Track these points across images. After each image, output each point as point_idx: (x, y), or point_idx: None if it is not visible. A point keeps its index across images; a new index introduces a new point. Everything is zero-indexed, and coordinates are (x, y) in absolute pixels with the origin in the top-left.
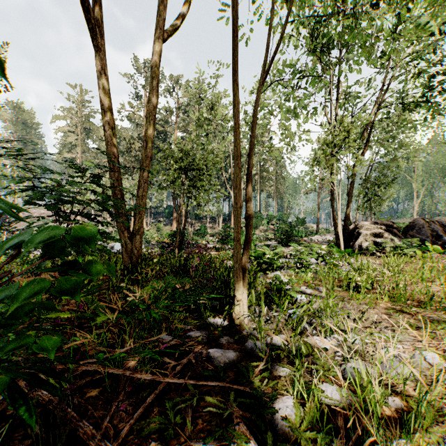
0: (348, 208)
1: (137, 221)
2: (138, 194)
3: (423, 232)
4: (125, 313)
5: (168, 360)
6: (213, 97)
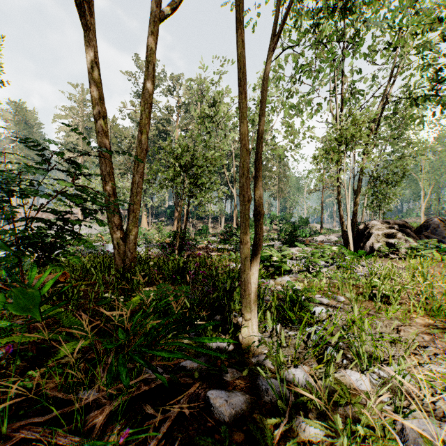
0: (355, 207)
1: (131, 220)
2: (132, 190)
3: (438, 232)
4: (107, 331)
5: (152, 411)
6: (215, 94)
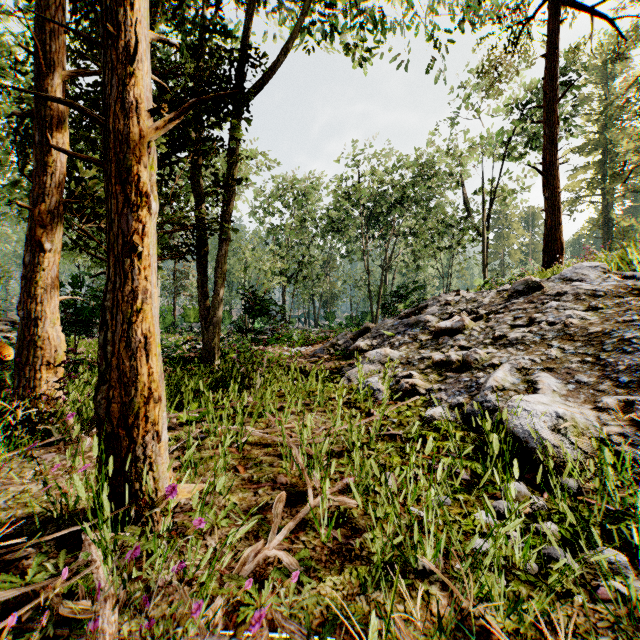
0: None
1: None
2: None
3: None
4: None
5: None
6: None
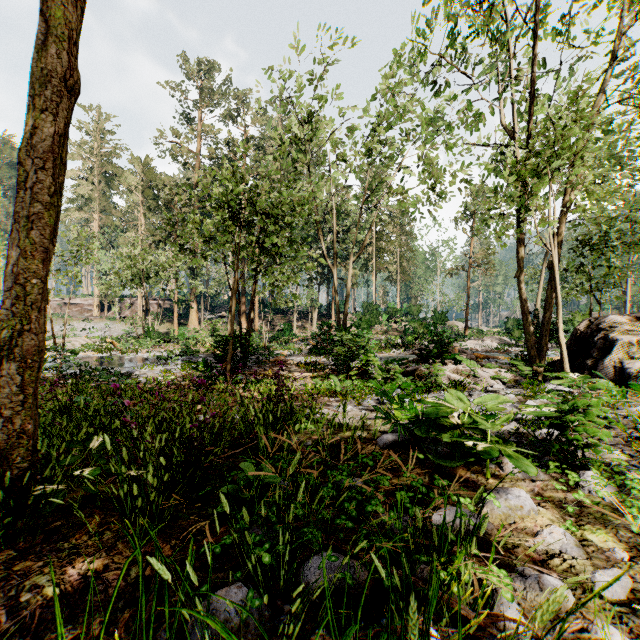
0: (551, 291)
1: (9, 308)
2: (15, 210)
3: None
4: None
5: None
6: (303, 112)
